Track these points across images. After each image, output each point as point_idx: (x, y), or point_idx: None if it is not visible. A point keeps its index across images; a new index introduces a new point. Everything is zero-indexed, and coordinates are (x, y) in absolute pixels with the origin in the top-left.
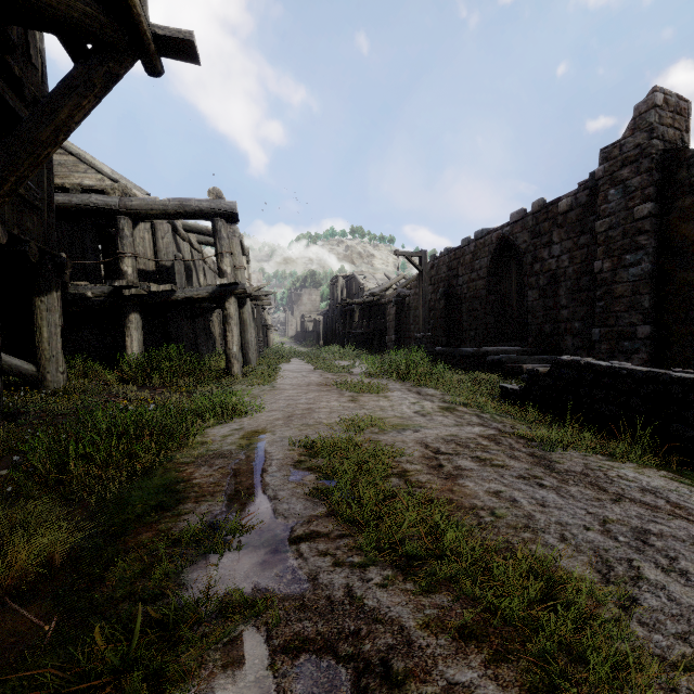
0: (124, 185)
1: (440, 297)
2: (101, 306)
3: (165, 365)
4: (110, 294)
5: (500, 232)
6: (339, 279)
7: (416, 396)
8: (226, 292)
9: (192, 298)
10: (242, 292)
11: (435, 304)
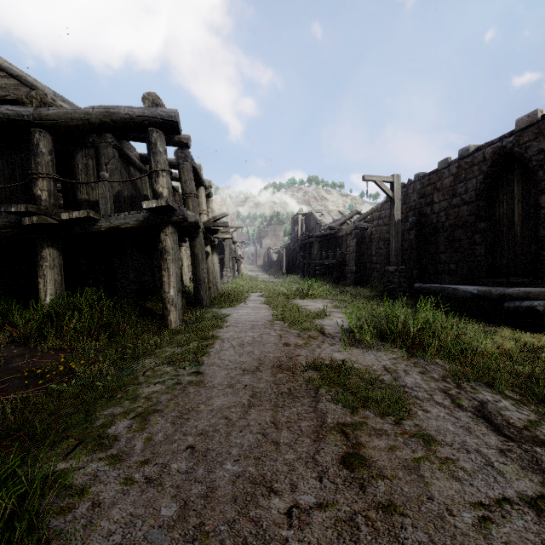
0: (42, 93)
1: (410, 227)
2: (7, 239)
3: (74, 317)
4: (17, 224)
5: (498, 145)
6: (299, 216)
7: (508, 444)
8: (160, 219)
9: (118, 228)
10: (181, 219)
11: (403, 234)
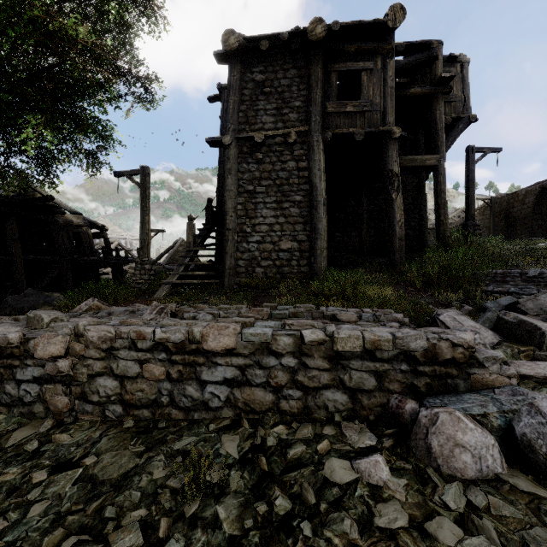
0: None
1: (502, 219)
2: None
3: None
4: None
5: (541, 184)
6: None
7: None
8: None
9: None
10: None
11: (498, 223)
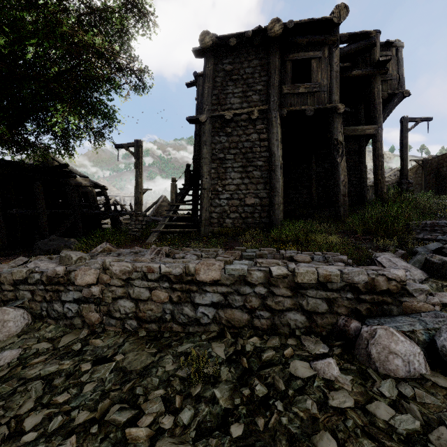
0: None
1: (432, 177)
2: None
3: None
4: None
5: None
6: None
7: None
8: None
9: None
10: None
11: (429, 180)
